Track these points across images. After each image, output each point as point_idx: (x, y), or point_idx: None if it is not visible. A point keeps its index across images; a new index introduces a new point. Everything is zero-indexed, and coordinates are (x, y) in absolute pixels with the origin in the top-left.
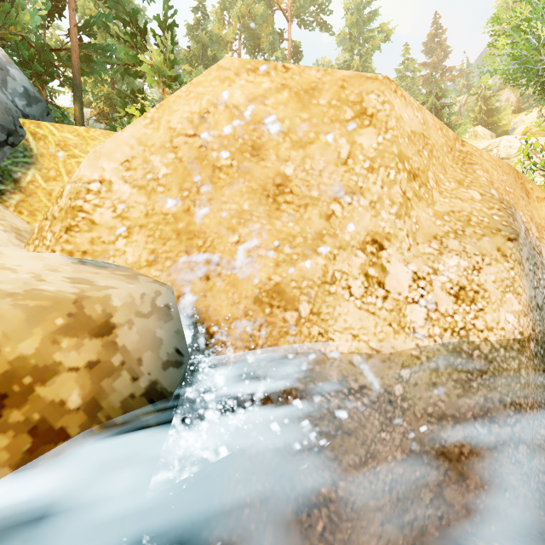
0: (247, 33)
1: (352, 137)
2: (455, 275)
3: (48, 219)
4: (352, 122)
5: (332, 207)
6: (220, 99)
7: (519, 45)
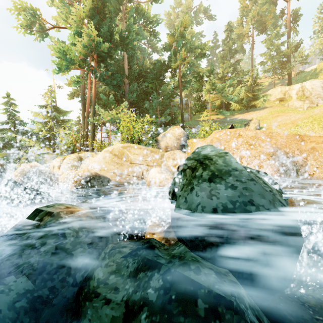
0: (257, 24)
1: (237, 139)
2: (256, 163)
3: None
4: (237, 137)
5: (233, 152)
6: (214, 137)
7: None
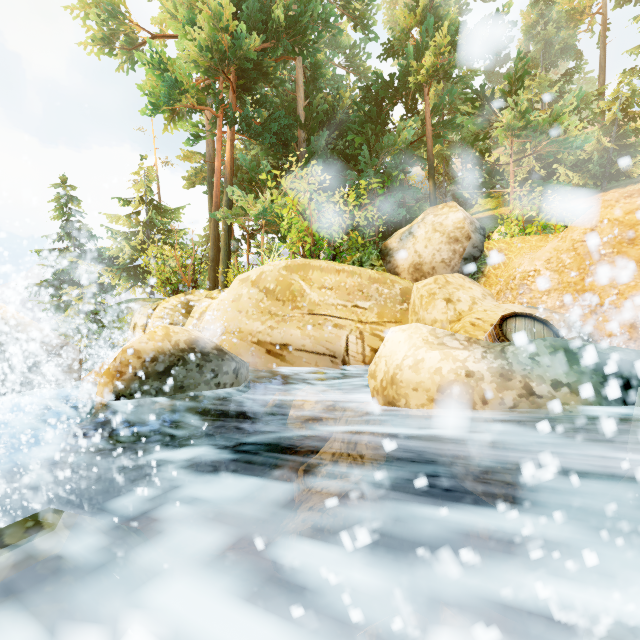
0: None
1: None
2: None
3: (508, 289)
4: None
5: None
6: (604, 218)
7: None
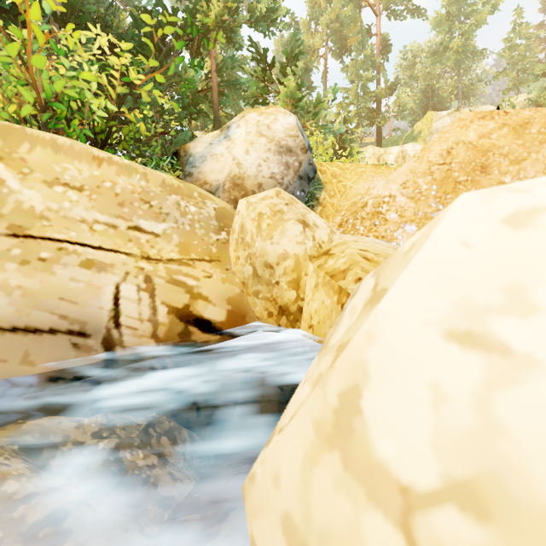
0: (334, 37)
1: None
2: None
3: (358, 219)
4: None
5: None
6: (459, 139)
7: None
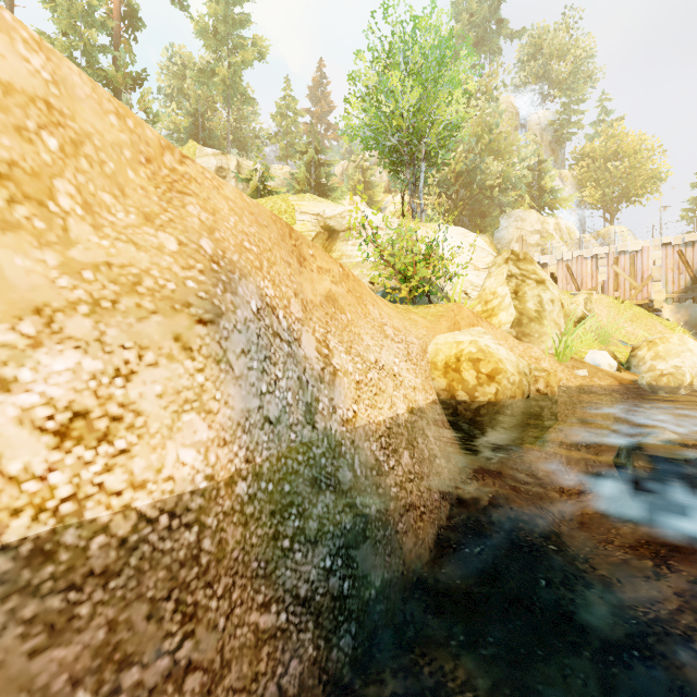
0: None
1: None
2: (64, 389)
3: None
4: None
5: None
6: None
7: (370, 113)
